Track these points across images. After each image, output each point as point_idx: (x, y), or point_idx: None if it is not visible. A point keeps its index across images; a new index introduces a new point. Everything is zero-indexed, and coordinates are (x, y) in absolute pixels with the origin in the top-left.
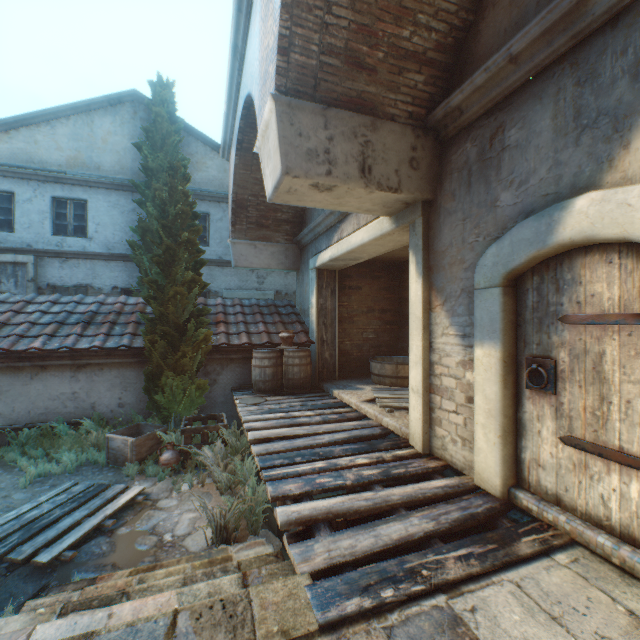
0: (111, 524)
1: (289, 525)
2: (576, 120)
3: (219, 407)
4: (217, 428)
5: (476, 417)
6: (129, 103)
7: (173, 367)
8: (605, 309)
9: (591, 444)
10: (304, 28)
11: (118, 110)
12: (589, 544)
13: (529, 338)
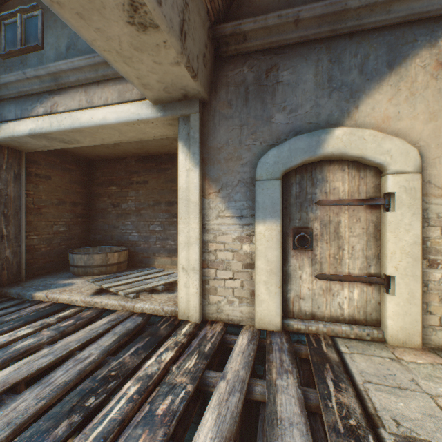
0: None
1: None
2: (329, 83)
3: None
4: None
5: (259, 277)
6: None
7: None
8: (341, 197)
9: (335, 275)
10: None
11: None
12: (338, 334)
13: (293, 216)
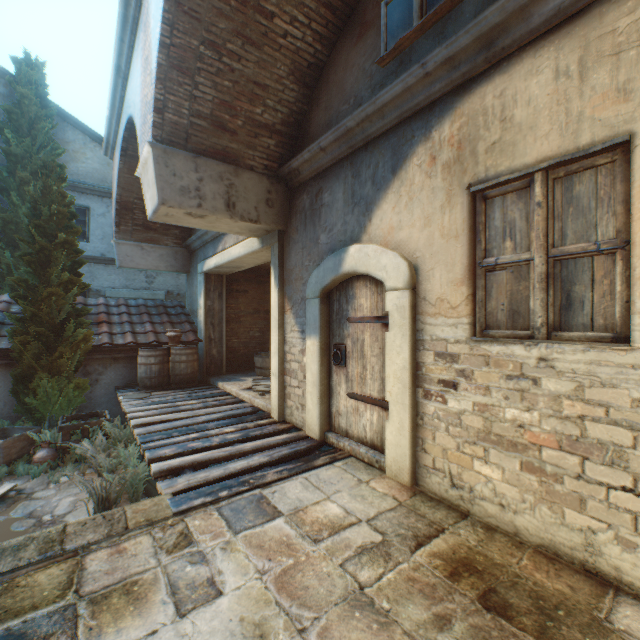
0: None
1: (161, 473)
2: (352, 198)
3: (101, 407)
4: (99, 423)
5: (307, 388)
6: None
7: (48, 367)
8: (365, 314)
9: (359, 395)
10: (176, 96)
11: None
12: (357, 454)
13: (335, 332)
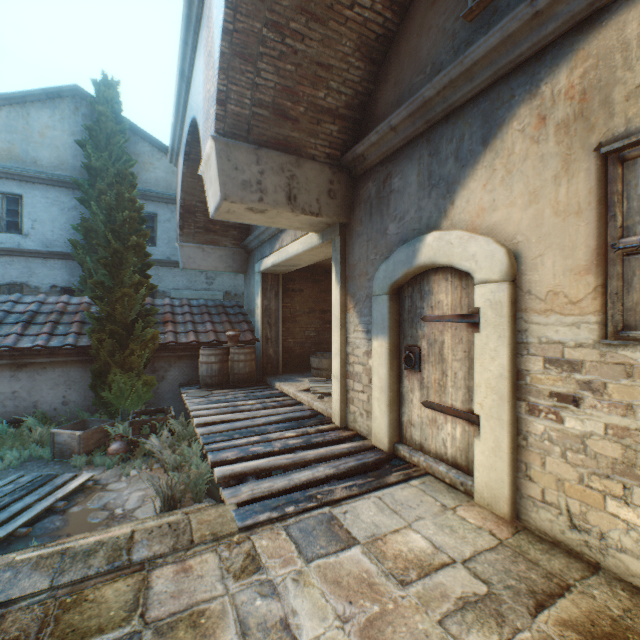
0: (63, 505)
1: (224, 478)
2: (429, 180)
3: (167, 402)
4: (165, 419)
5: (374, 393)
6: (70, 98)
7: (121, 364)
8: (445, 312)
9: (437, 404)
10: (238, 86)
11: (57, 104)
12: (435, 473)
13: (406, 332)
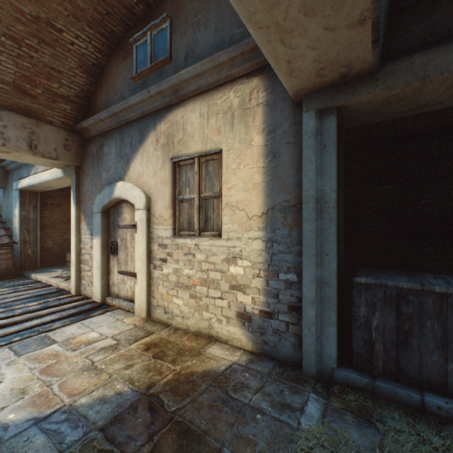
0: None
1: None
2: (120, 153)
3: None
4: None
5: (94, 270)
6: None
7: None
8: (128, 223)
9: (124, 271)
10: None
11: None
12: (123, 307)
13: (112, 234)
